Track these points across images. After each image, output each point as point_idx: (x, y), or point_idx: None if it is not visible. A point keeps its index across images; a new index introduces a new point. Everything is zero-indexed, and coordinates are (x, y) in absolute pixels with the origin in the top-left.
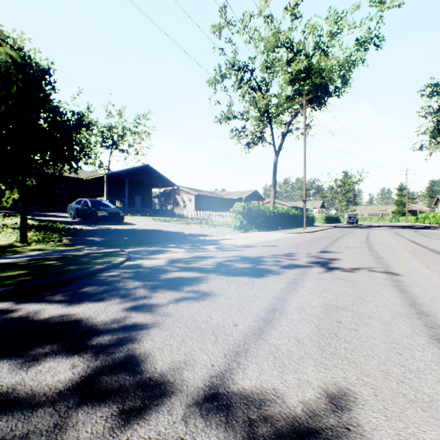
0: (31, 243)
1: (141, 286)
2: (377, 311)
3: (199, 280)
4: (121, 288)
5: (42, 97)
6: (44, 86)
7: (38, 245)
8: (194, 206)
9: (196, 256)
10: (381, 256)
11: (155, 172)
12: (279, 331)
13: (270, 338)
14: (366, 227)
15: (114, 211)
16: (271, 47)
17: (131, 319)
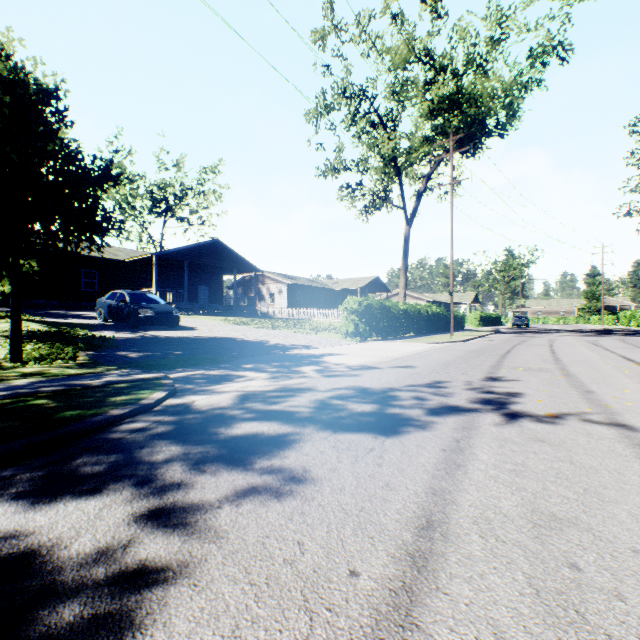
0: (27, 361)
1: (179, 456)
2: None
3: (284, 441)
4: (142, 461)
5: (45, 133)
6: (48, 117)
7: (38, 366)
8: (287, 301)
9: (285, 388)
10: (590, 387)
11: (227, 251)
12: (450, 596)
13: (434, 625)
14: (544, 332)
15: (164, 309)
16: (401, 62)
17: (139, 550)
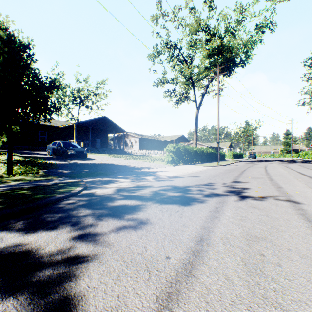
0: (15, 174)
1: (90, 214)
2: (293, 242)
3: (138, 208)
4: (73, 216)
5: (23, 65)
6: (25, 58)
7: (20, 176)
8: (139, 146)
9: (138, 186)
10: (281, 185)
11: (110, 122)
12: (208, 265)
13: (200, 275)
14: (263, 161)
15: (80, 150)
16: (194, 31)
17: (75, 250)
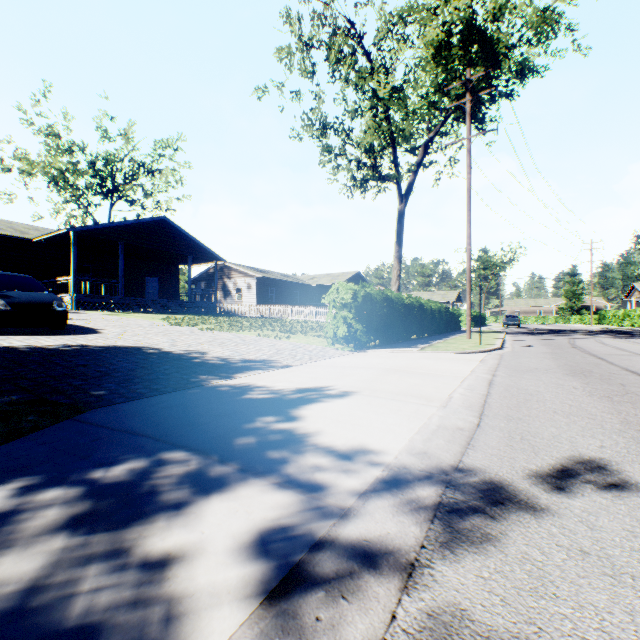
0: None
1: None
2: None
3: None
4: None
5: None
6: None
7: None
8: (256, 297)
9: None
10: None
11: (179, 233)
12: None
13: None
14: (555, 333)
15: (33, 299)
16: None
17: None
